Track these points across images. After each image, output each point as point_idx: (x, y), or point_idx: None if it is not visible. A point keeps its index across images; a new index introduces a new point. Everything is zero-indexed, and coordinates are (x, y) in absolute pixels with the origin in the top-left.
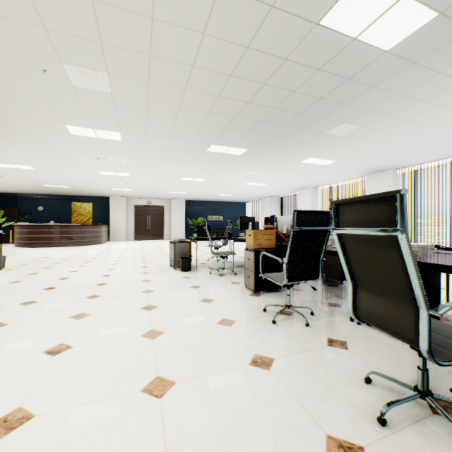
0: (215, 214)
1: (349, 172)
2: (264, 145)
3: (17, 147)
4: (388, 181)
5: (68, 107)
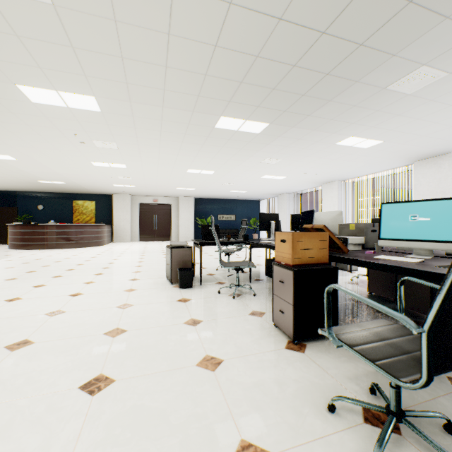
0: (227, 213)
1: (394, 159)
2: (292, 116)
3: None
4: (446, 169)
5: (1, 44)
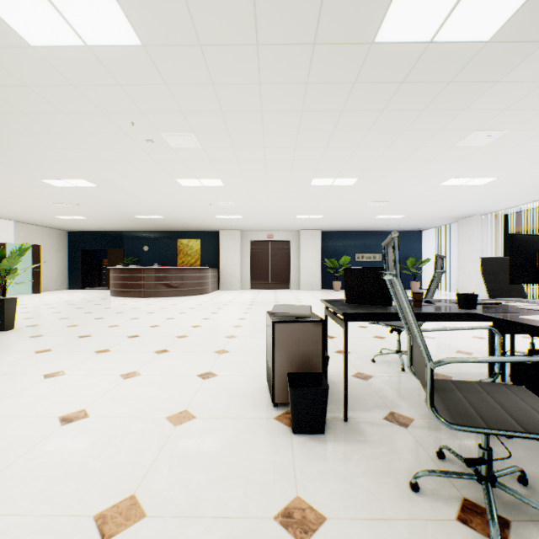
0: (368, 251)
1: None
2: None
3: (18, 132)
4: None
5: None
